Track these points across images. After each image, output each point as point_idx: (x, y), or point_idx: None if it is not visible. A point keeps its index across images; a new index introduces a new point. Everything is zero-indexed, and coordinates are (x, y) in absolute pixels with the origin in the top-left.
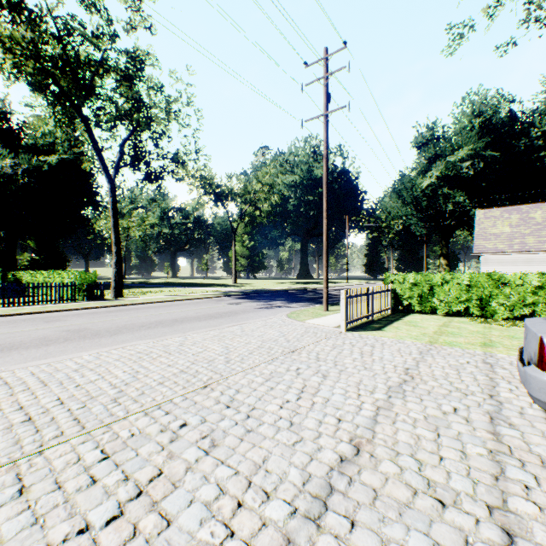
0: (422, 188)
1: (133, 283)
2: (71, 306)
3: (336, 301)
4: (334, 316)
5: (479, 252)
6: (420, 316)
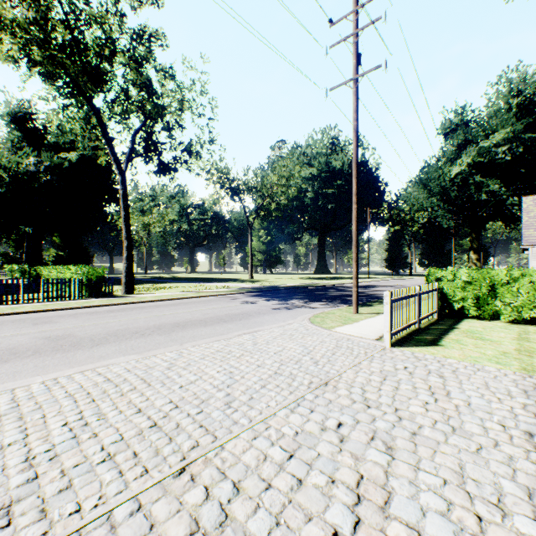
0: (451, 176)
1: (151, 278)
2: (73, 304)
3: (363, 300)
4: (369, 321)
5: (531, 243)
6: (477, 322)
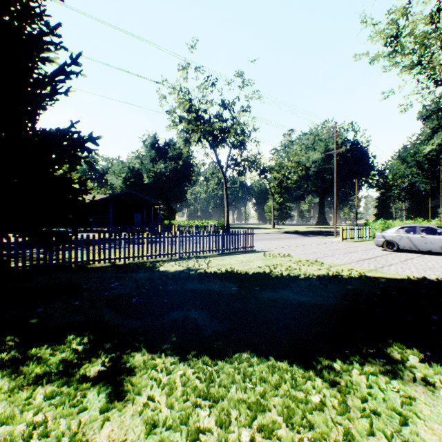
0: (424, 153)
1: None
2: None
3: None
4: (339, 238)
5: None
6: None
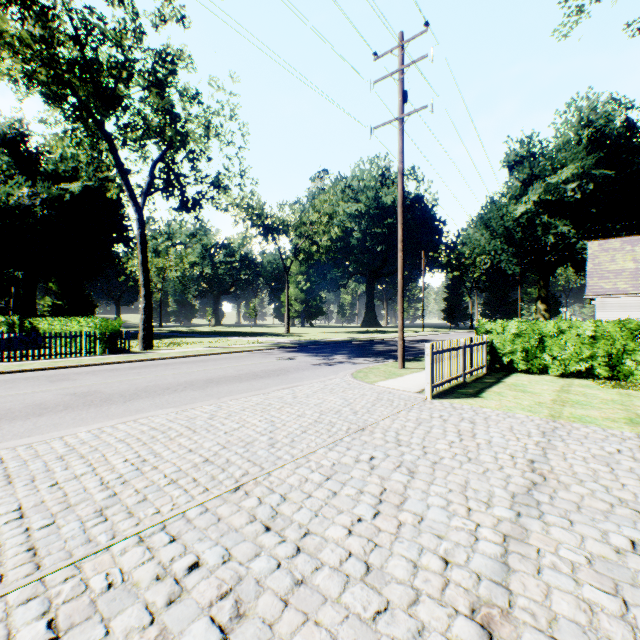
0: (516, 216)
1: (169, 332)
2: (87, 361)
3: (412, 356)
4: (413, 376)
5: (595, 293)
6: (526, 376)
